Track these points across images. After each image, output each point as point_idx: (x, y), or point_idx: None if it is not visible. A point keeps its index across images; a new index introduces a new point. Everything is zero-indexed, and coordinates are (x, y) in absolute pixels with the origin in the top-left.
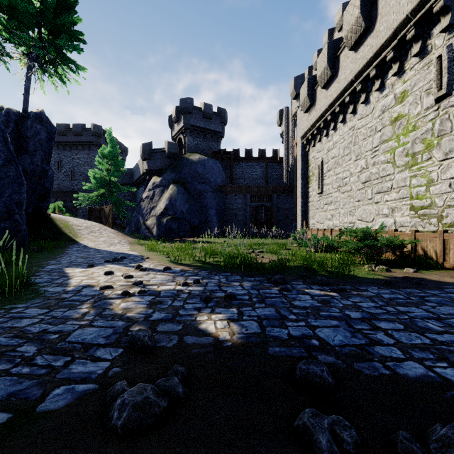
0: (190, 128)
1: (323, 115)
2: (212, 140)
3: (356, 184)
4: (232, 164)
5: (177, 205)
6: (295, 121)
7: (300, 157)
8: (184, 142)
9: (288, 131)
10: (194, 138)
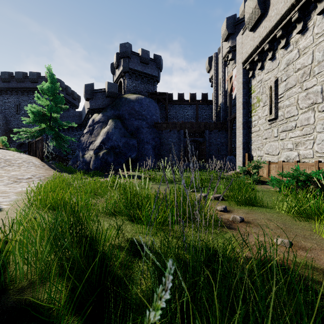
0: (129, 71)
1: (282, 19)
2: (149, 83)
3: None
4: (167, 104)
5: (114, 139)
6: (225, 63)
7: (241, 84)
8: (124, 85)
9: (217, 75)
10: (133, 81)
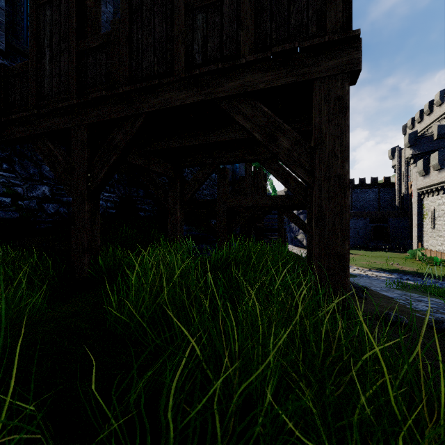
0: None
1: (434, 185)
2: None
3: None
4: (351, 193)
5: None
6: (408, 162)
7: (416, 201)
8: None
9: (400, 166)
10: None
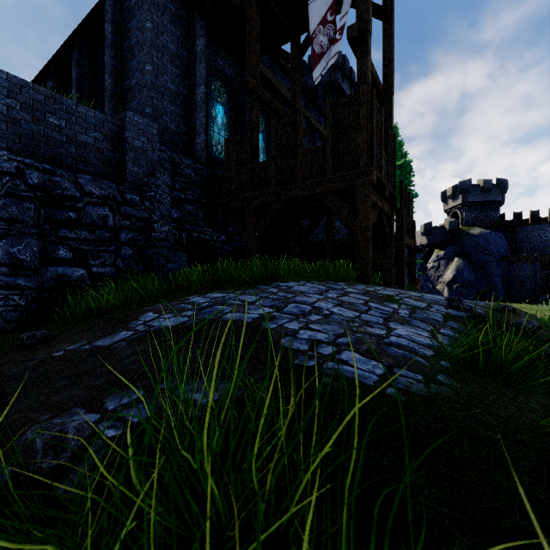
0: (468, 205)
1: None
2: (490, 210)
3: None
4: (515, 232)
5: (465, 275)
6: None
7: None
8: (461, 217)
9: None
10: (472, 212)
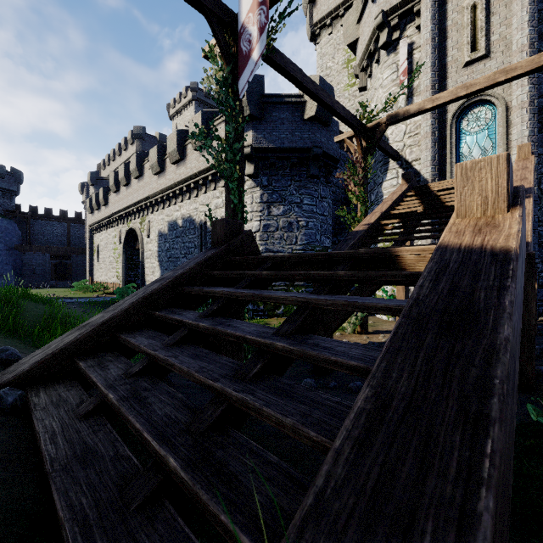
0: None
1: (97, 223)
2: (4, 197)
3: (108, 262)
4: (30, 223)
5: None
6: None
7: (88, 237)
8: None
9: None
10: None
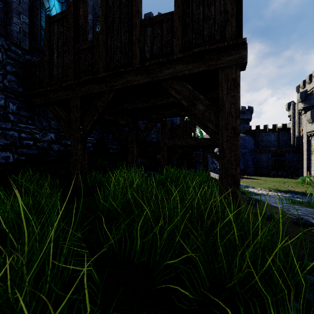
0: None
1: None
2: (245, 123)
3: None
4: (257, 136)
5: None
6: (300, 112)
7: (305, 141)
8: None
9: (294, 115)
10: None
